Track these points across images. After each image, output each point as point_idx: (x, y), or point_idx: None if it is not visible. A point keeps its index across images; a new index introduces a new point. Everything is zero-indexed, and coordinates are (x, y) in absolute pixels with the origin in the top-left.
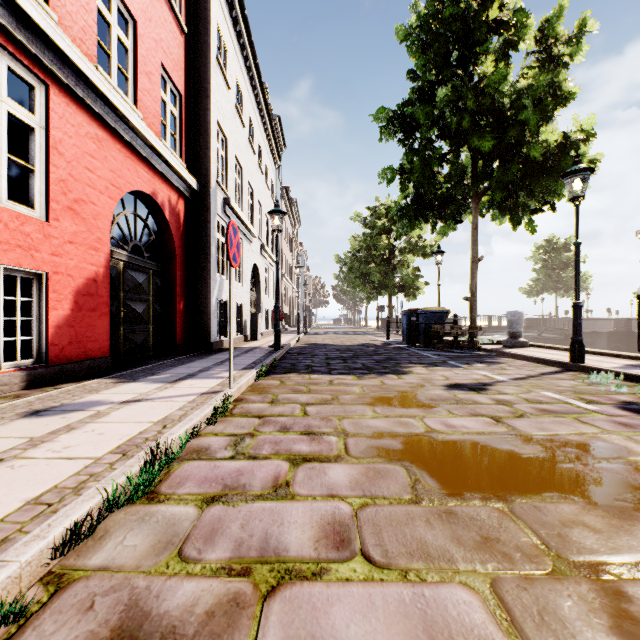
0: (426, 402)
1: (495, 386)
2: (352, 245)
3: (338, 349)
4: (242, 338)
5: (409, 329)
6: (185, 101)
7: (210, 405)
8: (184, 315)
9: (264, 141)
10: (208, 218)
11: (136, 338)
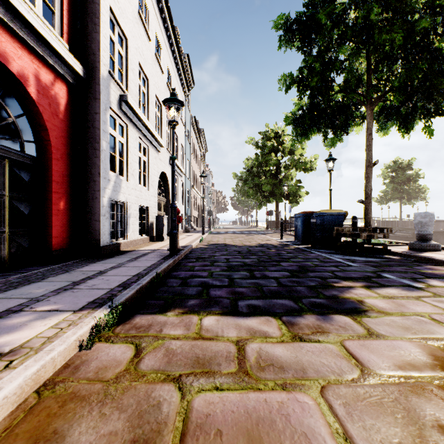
0: None
1: None
2: (247, 163)
3: (239, 251)
4: (147, 239)
5: (304, 230)
6: None
7: None
8: (67, 216)
9: (173, 68)
10: (97, 109)
11: None
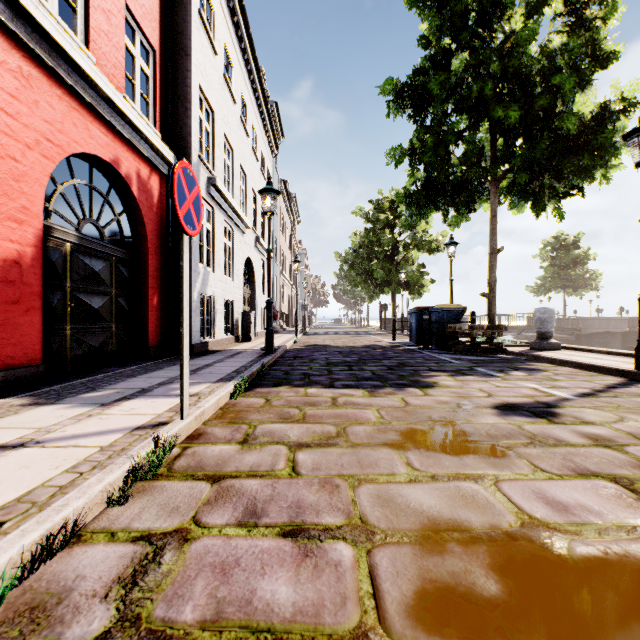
0: (484, 441)
1: (565, 408)
2: (353, 241)
3: (340, 352)
4: (232, 339)
5: (419, 329)
6: (160, 59)
7: (128, 460)
8: (159, 312)
9: (259, 125)
10: None
11: (91, 340)
